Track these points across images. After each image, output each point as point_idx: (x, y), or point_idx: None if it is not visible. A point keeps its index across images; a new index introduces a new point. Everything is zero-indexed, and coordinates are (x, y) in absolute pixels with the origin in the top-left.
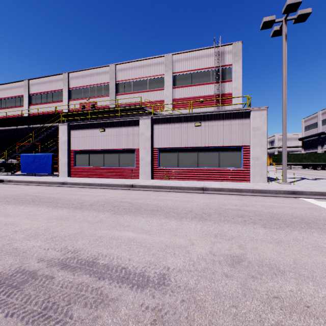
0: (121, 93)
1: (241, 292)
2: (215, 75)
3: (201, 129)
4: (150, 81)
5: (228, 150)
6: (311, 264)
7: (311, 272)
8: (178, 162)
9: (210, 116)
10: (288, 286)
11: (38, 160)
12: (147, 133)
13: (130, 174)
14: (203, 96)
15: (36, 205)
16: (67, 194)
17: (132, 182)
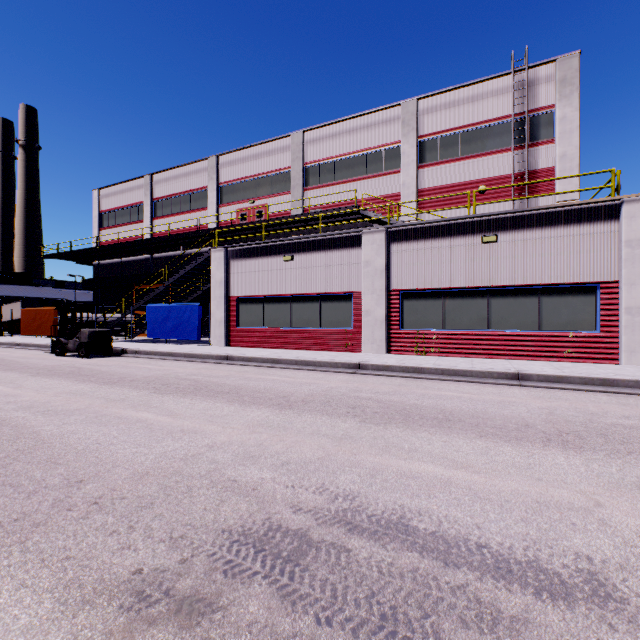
0: (314, 186)
1: None
2: (513, 132)
3: (498, 249)
4: (369, 158)
5: (562, 291)
6: None
7: None
8: (444, 319)
9: (517, 220)
10: None
11: (176, 316)
12: (379, 261)
13: (342, 343)
14: (486, 178)
15: (208, 398)
16: (245, 378)
17: (353, 358)
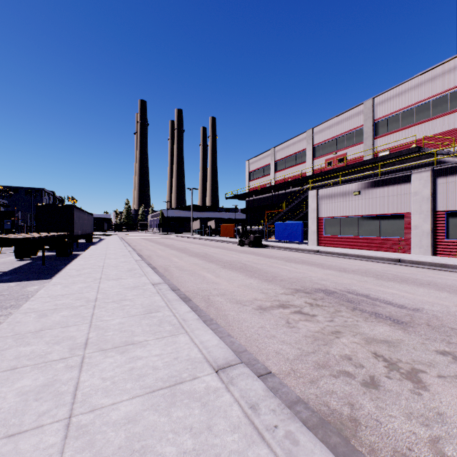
0: (382, 134)
1: None
2: None
3: None
4: (434, 103)
5: None
6: None
7: None
8: None
9: None
10: None
11: (289, 228)
12: (425, 191)
13: (395, 247)
14: None
15: (308, 265)
16: (326, 261)
17: (398, 256)
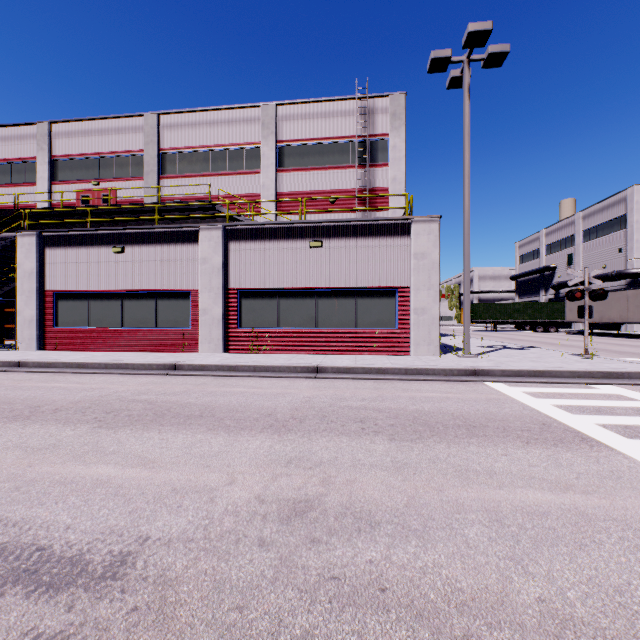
0: (172, 175)
1: (272, 574)
2: (358, 151)
3: (323, 254)
4: (231, 155)
5: (372, 294)
6: (435, 504)
7: (428, 520)
8: (279, 318)
9: (339, 229)
10: (369, 553)
11: None
12: (216, 259)
13: (179, 344)
14: (336, 190)
15: None
16: (14, 388)
17: (178, 358)
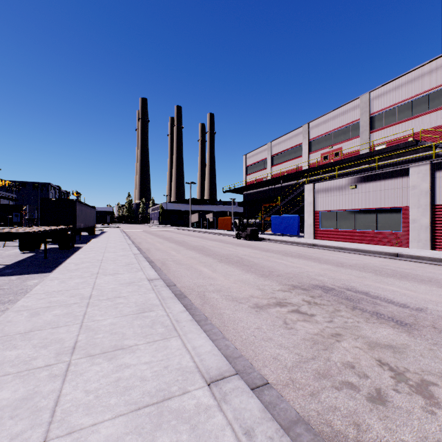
0: (378, 128)
1: None
2: None
3: None
4: (431, 96)
5: None
6: None
7: None
8: None
9: None
10: None
11: (285, 221)
12: (423, 185)
13: (393, 241)
14: None
15: (305, 259)
16: (322, 255)
17: (396, 250)
